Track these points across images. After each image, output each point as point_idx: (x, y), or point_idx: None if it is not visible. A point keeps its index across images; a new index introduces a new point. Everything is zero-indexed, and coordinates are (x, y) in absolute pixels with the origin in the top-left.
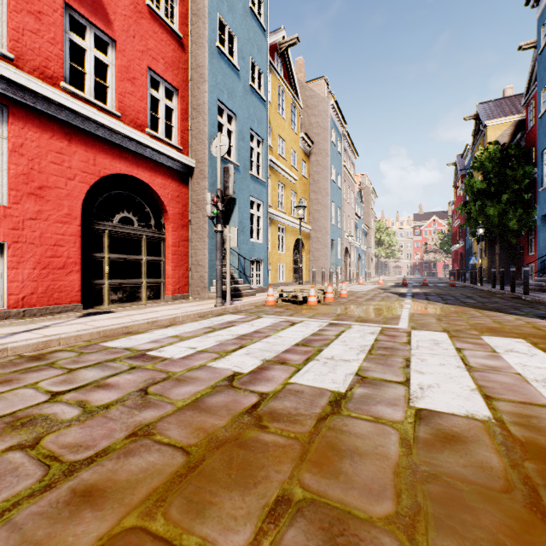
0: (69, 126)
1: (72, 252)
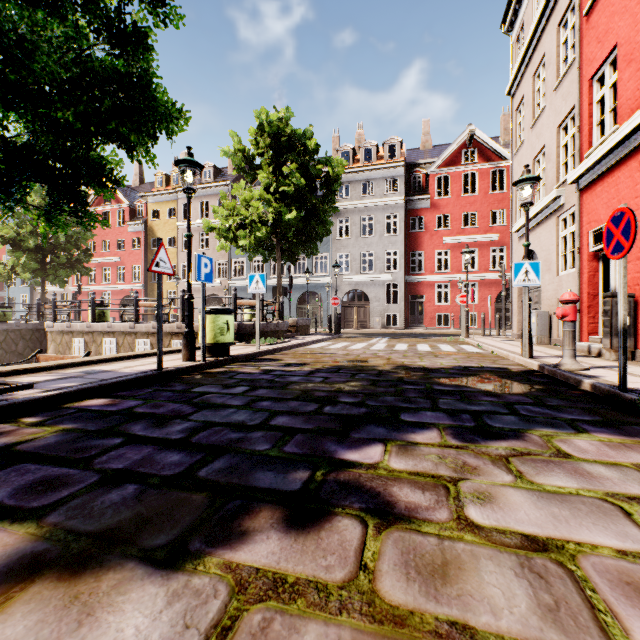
0: (491, 280)
1: (492, 314)
